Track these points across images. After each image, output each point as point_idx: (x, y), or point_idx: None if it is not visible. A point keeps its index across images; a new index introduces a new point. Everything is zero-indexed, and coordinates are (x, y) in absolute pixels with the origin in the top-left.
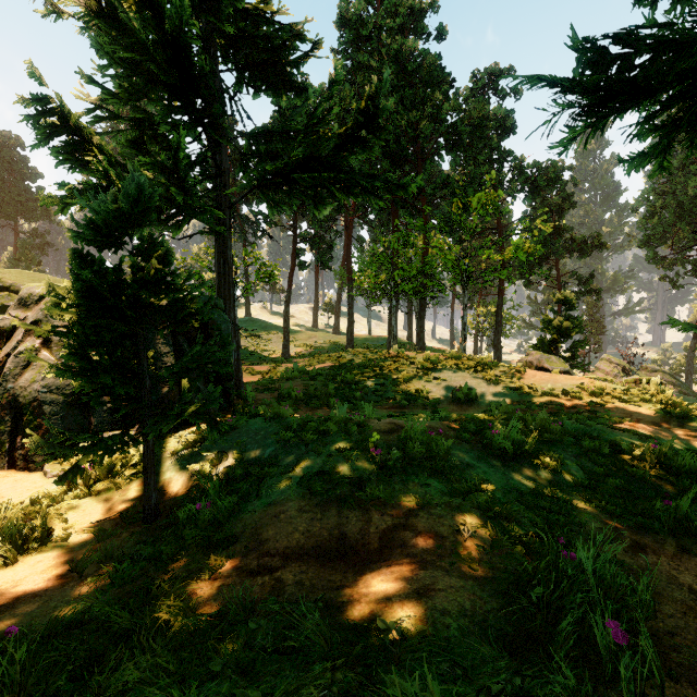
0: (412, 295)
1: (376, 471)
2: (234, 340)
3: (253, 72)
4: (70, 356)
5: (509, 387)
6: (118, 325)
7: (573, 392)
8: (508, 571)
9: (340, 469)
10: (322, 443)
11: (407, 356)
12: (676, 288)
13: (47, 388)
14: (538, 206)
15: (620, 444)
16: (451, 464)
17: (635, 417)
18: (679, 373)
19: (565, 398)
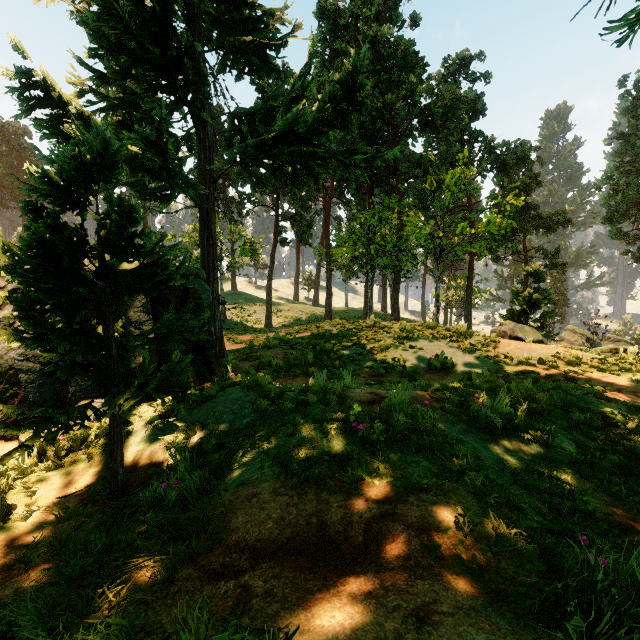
0: (387, 269)
1: (358, 447)
2: (218, 310)
3: (235, 54)
4: (21, 321)
5: (484, 356)
6: (84, 290)
7: (549, 361)
8: (524, 582)
9: (319, 445)
10: (300, 415)
11: (384, 326)
12: (638, 262)
13: (23, 356)
14: (506, 185)
15: (611, 416)
16: (438, 439)
17: (616, 387)
18: (639, 342)
19: (542, 367)
